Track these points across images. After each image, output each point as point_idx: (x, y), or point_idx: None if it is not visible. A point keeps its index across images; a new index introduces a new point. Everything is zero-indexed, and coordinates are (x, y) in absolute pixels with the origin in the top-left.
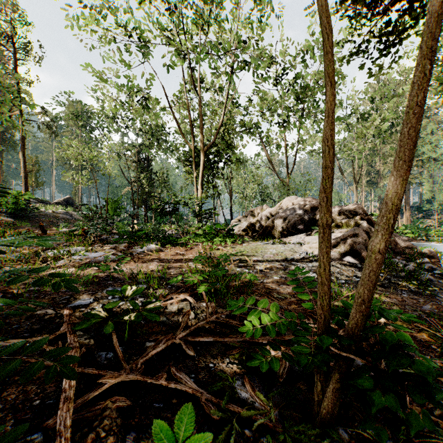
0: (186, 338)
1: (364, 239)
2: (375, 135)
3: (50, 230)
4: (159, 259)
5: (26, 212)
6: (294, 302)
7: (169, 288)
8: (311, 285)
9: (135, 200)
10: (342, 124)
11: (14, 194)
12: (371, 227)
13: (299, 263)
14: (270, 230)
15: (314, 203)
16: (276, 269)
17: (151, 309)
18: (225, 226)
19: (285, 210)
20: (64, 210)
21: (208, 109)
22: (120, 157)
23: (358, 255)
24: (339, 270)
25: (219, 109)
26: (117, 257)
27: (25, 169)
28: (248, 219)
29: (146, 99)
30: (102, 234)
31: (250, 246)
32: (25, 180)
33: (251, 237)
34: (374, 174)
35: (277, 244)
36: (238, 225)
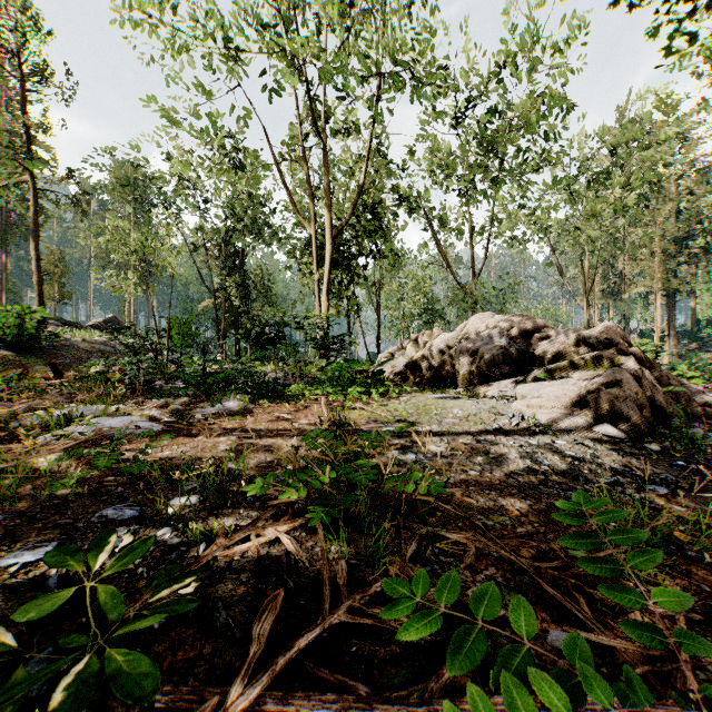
0: (260, 702)
1: (634, 392)
2: (620, 211)
3: (75, 371)
4: (242, 430)
5: (38, 341)
6: (531, 545)
7: (248, 505)
8: (637, 557)
9: (219, 321)
10: (565, 193)
11: (18, 311)
12: (642, 367)
13: (511, 437)
14: (449, 373)
15: (527, 325)
16: (470, 452)
17: (164, 606)
18: (367, 365)
19: (474, 337)
20: (102, 338)
21: (340, 169)
22: (196, 251)
23: (623, 422)
24: (592, 452)
25: (358, 167)
26: (162, 425)
27: (39, 270)
28: (408, 353)
29: (234, 149)
30: (155, 379)
31: (415, 403)
32: (40, 288)
33: (414, 384)
34: (614, 278)
35: (463, 399)
36: (390, 362)
